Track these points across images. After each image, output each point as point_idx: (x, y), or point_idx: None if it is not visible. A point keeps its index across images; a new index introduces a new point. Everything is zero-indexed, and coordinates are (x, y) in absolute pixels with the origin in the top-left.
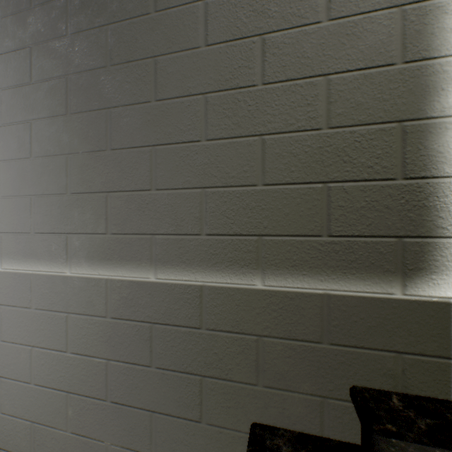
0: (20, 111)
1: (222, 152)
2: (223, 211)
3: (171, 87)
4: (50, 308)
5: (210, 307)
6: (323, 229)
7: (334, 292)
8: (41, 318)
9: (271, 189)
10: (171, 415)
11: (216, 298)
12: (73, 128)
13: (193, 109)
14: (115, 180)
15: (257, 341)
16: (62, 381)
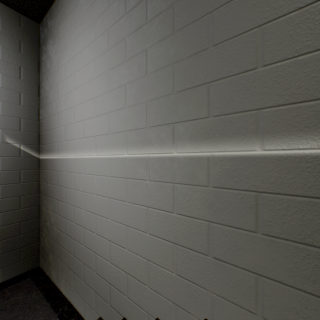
0: (139, 45)
1: None
2: None
3: None
4: (160, 180)
5: None
6: None
7: None
8: (153, 187)
9: None
10: (283, 283)
11: None
12: (178, 41)
13: None
14: (216, 70)
15: None
16: (169, 234)
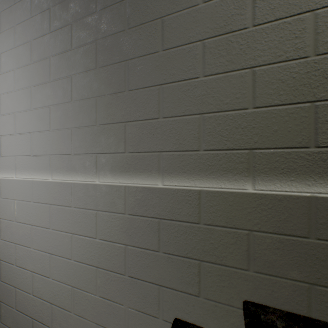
0: (64, 69)
1: (217, 84)
2: (218, 131)
3: (174, 38)
4: (84, 207)
5: (207, 207)
6: (311, 141)
7: (321, 195)
8: (78, 214)
9: (261, 111)
10: (175, 289)
11: (212, 200)
12: (100, 77)
13: (192, 53)
14: (131, 113)
15: (248, 235)
16: (93, 259)
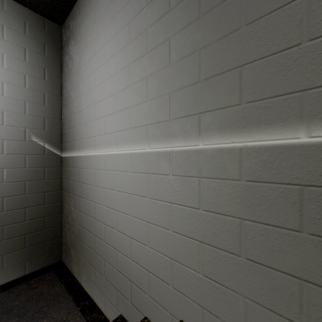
0: (161, 35)
1: None
2: None
3: None
4: (184, 175)
5: None
6: None
7: None
8: (177, 182)
9: None
10: None
11: None
12: (205, 25)
13: None
14: (250, 52)
15: None
16: (195, 231)
